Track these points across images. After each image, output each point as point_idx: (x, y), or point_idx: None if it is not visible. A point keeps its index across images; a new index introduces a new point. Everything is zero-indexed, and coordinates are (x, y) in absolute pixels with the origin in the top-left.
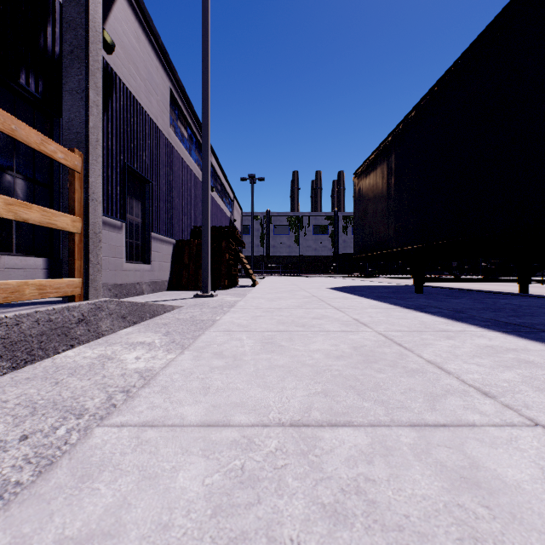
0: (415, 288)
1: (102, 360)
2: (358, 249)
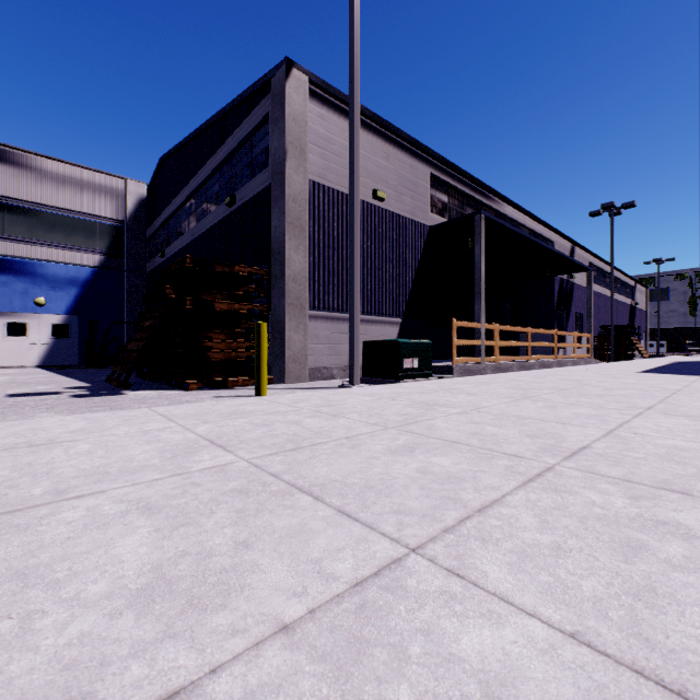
0: None
1: None
2: None
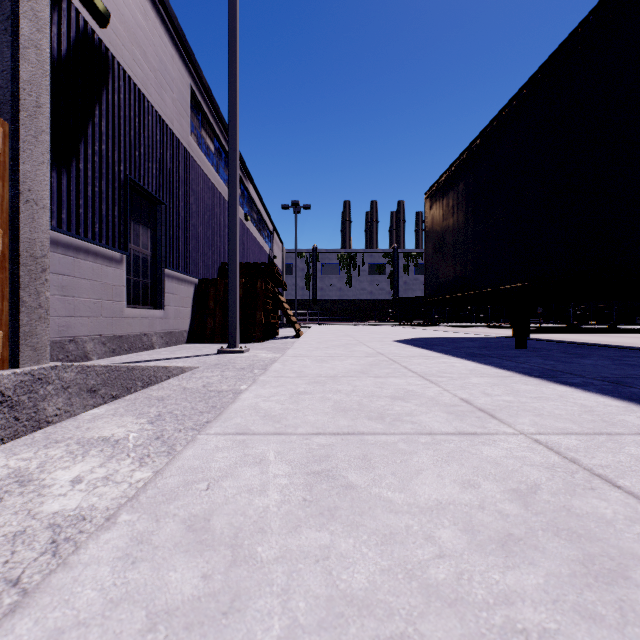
0: (516, 341)
1: (6, 487)
2: (431, 291)
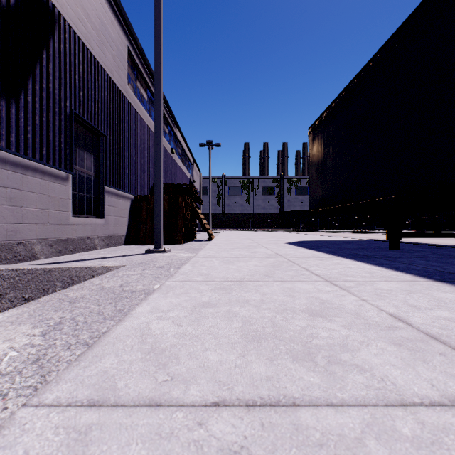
0: (390, 244)
1: None
2: (314, 204)
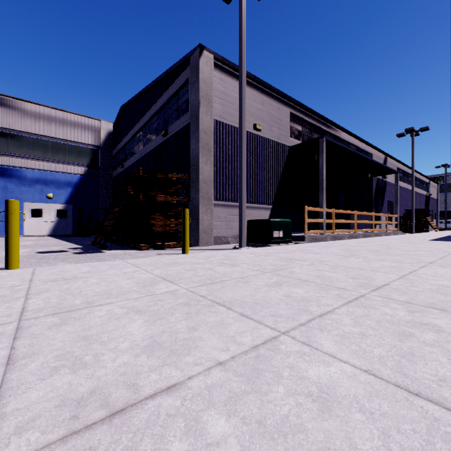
0: None
1: None
2: None
